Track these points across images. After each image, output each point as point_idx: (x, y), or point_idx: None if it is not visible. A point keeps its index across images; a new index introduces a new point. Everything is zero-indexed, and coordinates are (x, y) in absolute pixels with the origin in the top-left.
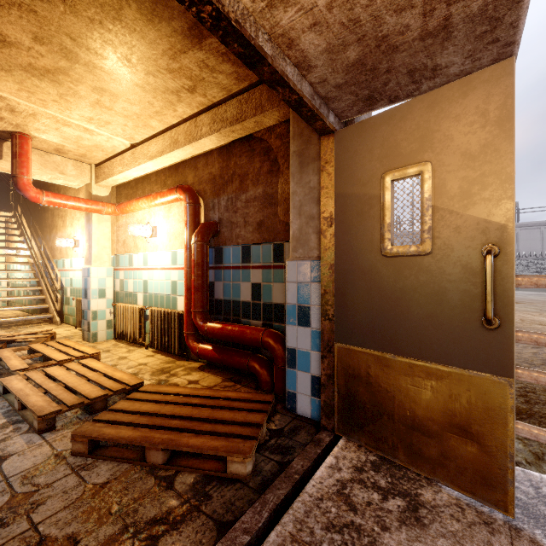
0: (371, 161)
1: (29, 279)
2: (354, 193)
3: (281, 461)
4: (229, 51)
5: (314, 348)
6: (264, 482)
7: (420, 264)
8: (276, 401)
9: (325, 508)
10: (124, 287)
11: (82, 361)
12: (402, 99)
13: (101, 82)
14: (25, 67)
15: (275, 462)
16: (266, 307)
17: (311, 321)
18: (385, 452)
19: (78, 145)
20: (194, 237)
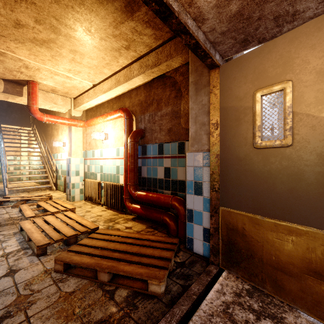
0: (246, 83)
1: (39, 165)
2: (233, 106)
3: (183, 284)
4: (150, 20)
5: (205, 209)
6: (172, 299)
7: (283, 153)
8: (180, 242)
9: (215, 322)
10: (89, 169)
11: (64, 213)
12: (267, 40)
13: (74, 46)
14: (31, 40)
15: (179, 285)
16: (173, 182)
17: (203, 191)
18: (256, 283)
19: (64, 86)
20: (129, 139)
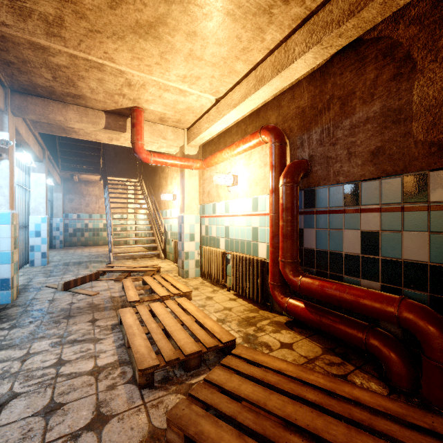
0: None
1: (146, 225)
2: None
3: None
4: None
5: None
6: None
7: None
8: None
9: None
10: (208, 232)
11: (177, 299)
12: None
13: (193, 23)
14: (133, 28)
15: None
16: (389, 264)
17: None
18: None
19: (175, 110)
20: (282, 178)
